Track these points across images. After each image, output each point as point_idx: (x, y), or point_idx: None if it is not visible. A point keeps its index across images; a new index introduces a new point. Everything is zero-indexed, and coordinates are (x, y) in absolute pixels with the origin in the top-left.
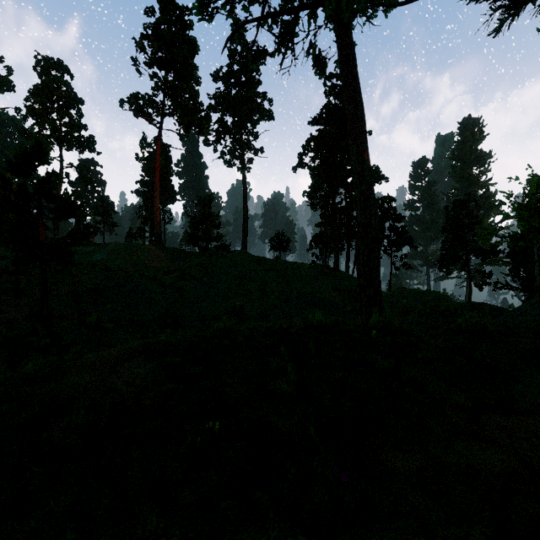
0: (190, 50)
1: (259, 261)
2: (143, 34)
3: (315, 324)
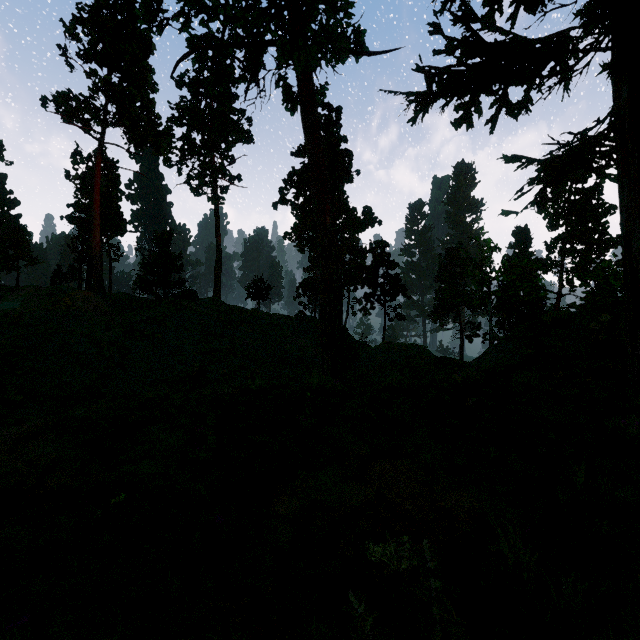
0: (142, 47)
1: (231, 313)
2: (75, 16)
3: (253, 388)
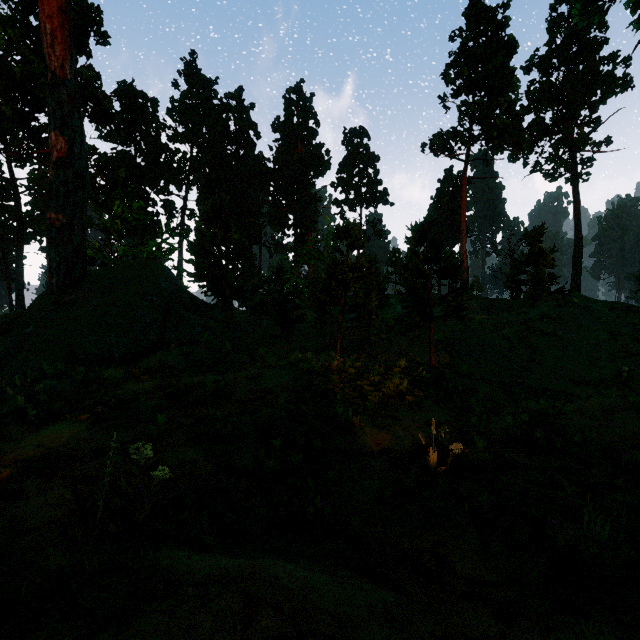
0: (505, 53)
1: (626, 310)
2: (447, 64)
3: None
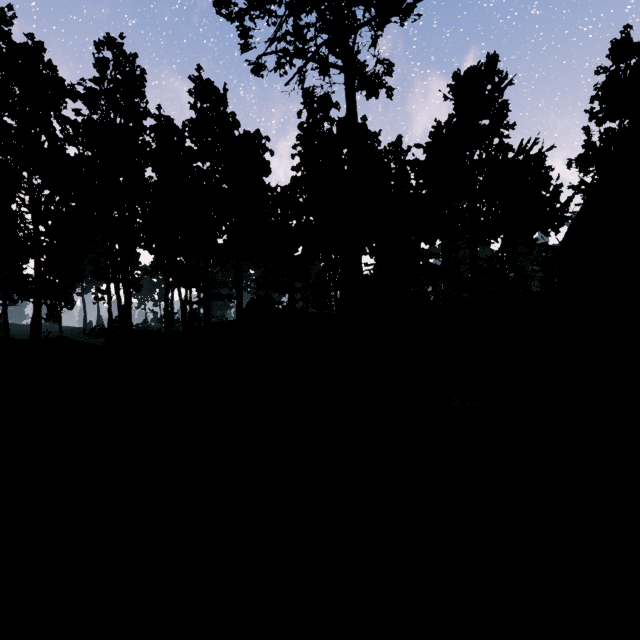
0: None
1: None
2: (592, 96)
3: None
